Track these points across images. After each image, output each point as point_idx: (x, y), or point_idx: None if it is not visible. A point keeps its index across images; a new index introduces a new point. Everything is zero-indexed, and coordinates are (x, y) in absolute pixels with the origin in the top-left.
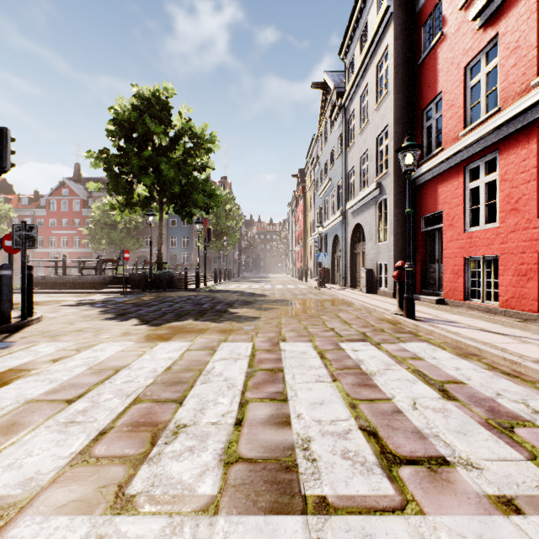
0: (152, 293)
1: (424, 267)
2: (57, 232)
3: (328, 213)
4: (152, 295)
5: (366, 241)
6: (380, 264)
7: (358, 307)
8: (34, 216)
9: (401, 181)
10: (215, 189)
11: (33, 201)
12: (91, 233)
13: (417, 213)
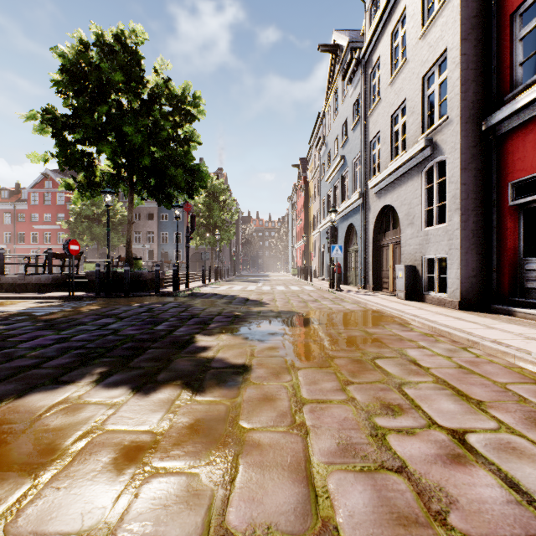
0: (109, 299)
1: (512, 262)
2: (39, 228)
3: (339, 199)
4: (104, 302)
5: (402, 227)
6: (427, 258)
7: (424, 331)
8: (14, 210)
9: (472, 129)
10: (199, 165)
11: (14, 194)
12: (71, 227)
13: (499, 178)
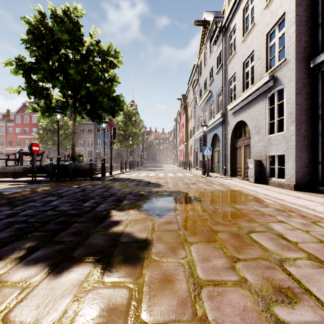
0: (58, 182)
1: None
2: (21, 137)
3: (208, 118)
4: (54, 184)
5: (251, 135)
6: (269, 155)
7: (277, 207)
8: (6, 126)
9: (303, 66)
10: (118, 96)
11: (6, 116)
12: (40, 137)
13: (322, 100)
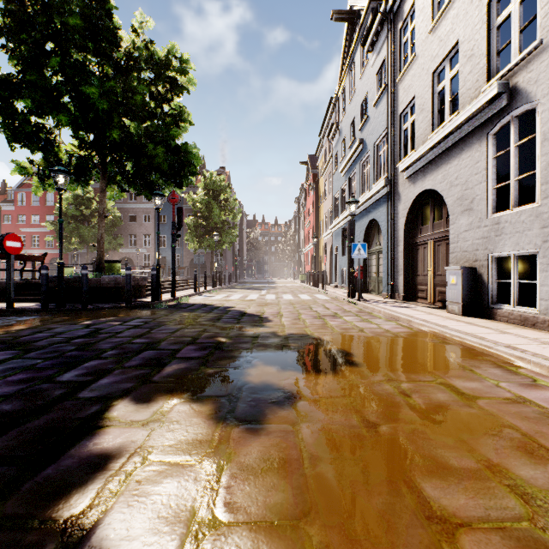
0: (59, 312)
1: None
2: (27, 230)
3: (357, 192)
4: (46, 317)
5: (452, 216)
6: (495, 256)
7: None
8: None
9: None
10: (187, 145)
11: None
12: (57, 229)
13: None
